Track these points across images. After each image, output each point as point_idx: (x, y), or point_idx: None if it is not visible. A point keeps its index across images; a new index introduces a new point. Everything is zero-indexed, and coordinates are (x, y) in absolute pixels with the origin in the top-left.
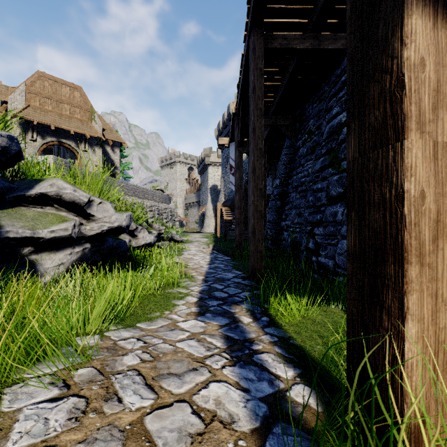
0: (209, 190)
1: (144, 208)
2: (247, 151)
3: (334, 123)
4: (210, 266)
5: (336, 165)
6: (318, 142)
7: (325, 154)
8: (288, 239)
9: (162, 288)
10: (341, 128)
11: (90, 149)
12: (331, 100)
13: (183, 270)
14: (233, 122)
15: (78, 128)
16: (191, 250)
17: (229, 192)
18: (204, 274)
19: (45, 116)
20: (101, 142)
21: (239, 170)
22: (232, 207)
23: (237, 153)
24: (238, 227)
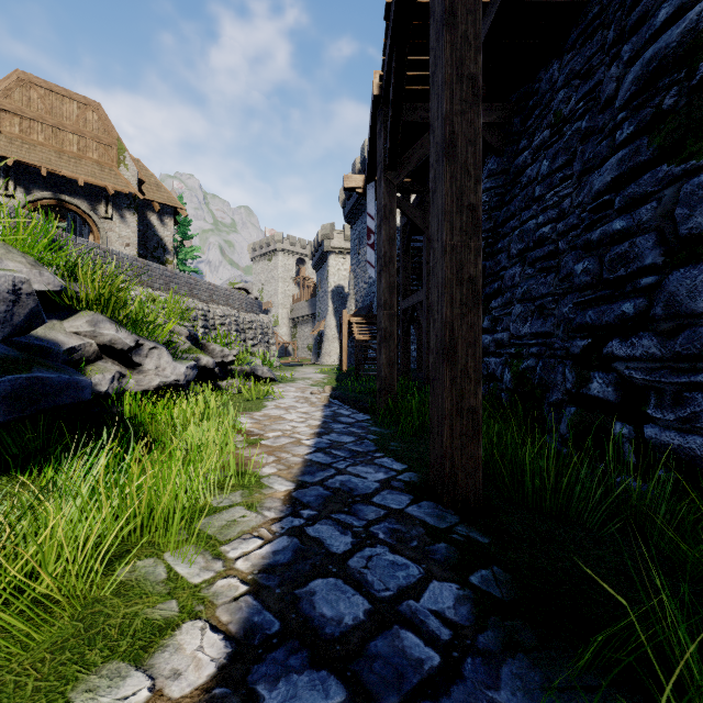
0: (330, 294)
1: (209, 319)
2: (400, 203)
3: (671, 40)
4: (319, 441)
5: (699, 142)
6: (592, 127)
7: (630, 142)
8: (505, 374)
9: (124, 547)
10: (702, 43)
11: (116, 214)
12: (639, 2)
13: (232, 463)
14: (374, 126)
15: (93, 177)
16: (284, 397)
17: (363, 295)
18: (296, 470)
19: (31, 152)
20: (137, 203)
21: (388, 222)
22: (370, 317)
23: (384, 185)
24: (385, 347)
